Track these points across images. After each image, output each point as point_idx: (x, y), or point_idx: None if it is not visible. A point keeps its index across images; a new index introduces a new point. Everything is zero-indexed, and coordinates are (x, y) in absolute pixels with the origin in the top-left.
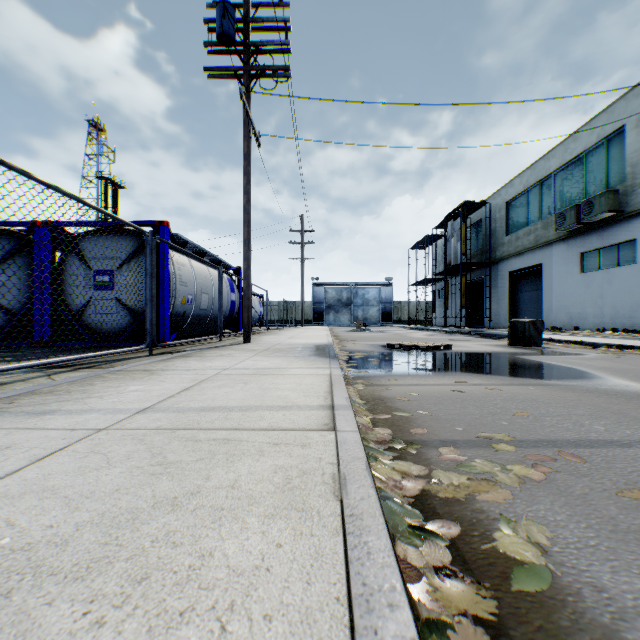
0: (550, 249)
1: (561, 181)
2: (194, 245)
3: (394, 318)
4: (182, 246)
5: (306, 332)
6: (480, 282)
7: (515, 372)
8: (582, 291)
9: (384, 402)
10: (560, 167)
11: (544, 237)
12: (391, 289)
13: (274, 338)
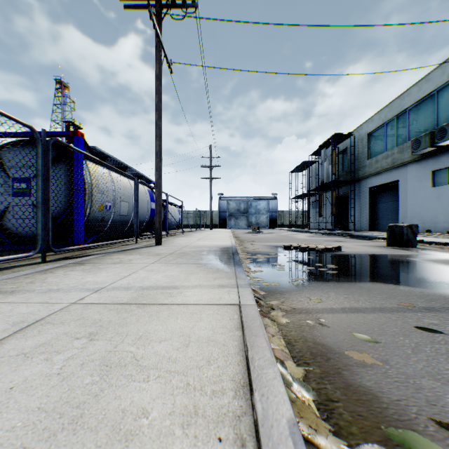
0: (405, 169)
1: (414, 115)
2: (115, 159)
3: (278, 223)
4: (103, 159)
5: (213, 234)
6: (344, 196)
7: (444, 283)
8: (434, 201)
9: (335, 367)
10: (414, 104)
11: (400, 159)
12: (276, 202)
13: (185, 240)
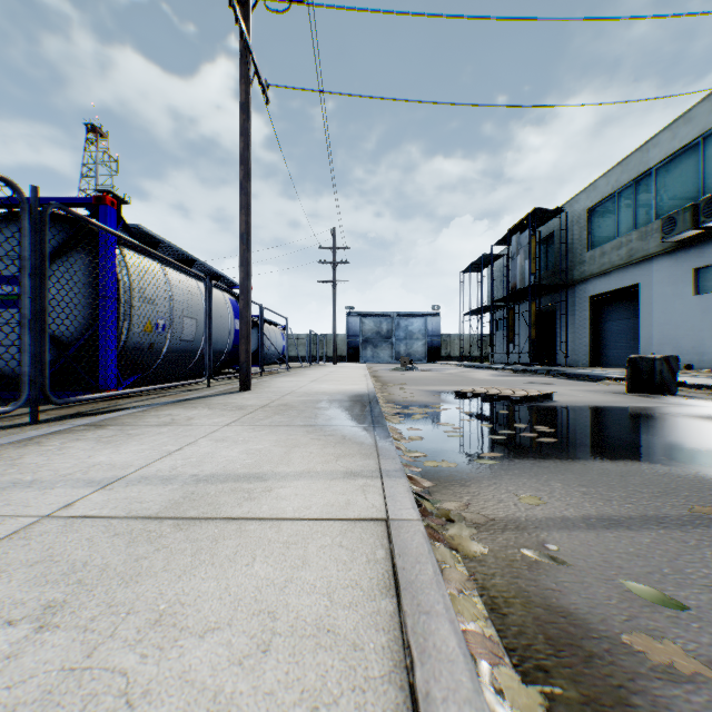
0: (650, 265)
1: (666, 177)
2: (173, 247)
3: (442, 354)
4: (152, 247)
5: (337, 372)
6: (549, 310)
7: None
8: (698, 318)
9: (610, 682)
10: (664, 159)
11: (641, 250)
12: (439, 320)
13: (291, 381)
